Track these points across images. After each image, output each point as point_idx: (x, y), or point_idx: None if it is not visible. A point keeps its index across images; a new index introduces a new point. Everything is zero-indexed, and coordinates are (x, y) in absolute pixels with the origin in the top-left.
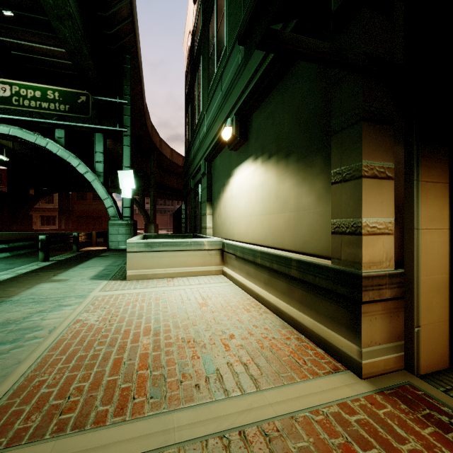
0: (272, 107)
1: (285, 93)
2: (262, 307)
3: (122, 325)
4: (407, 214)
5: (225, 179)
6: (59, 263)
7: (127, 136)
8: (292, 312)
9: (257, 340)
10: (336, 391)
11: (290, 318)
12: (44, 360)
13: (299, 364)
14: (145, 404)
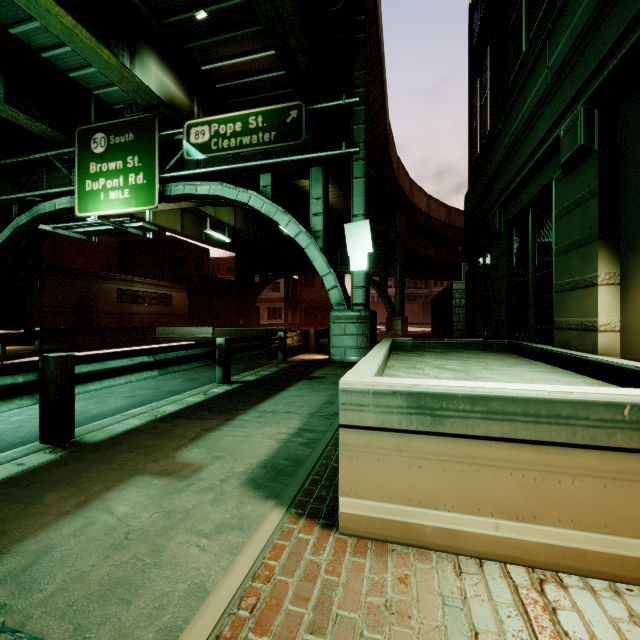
0: None
1: None
2: None
3: None
4: None
5: None
6: (237, 392)
7: (359, 161)
8: None
9: None
10: None
11: None
12: None
13: None
14: None
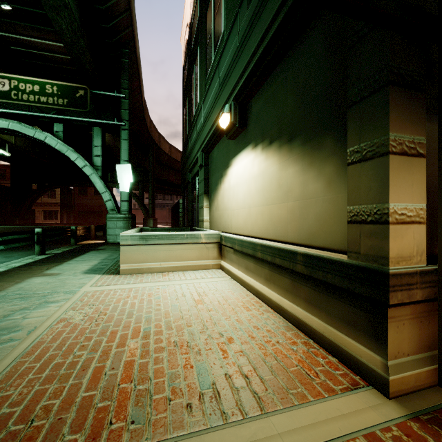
0: (274, 88)
1: (288, 71)
2: (263, 305)
3: (109, 326)
4: (441, 199)
5: (223, 170)
6: (54, 257)
7: (125, 130)
8: (298, 312)
9: (260, 345)
10: (360, 415)
11: (295, 318)
12: (14, 369)
13: (309, 376)
14: (123, 432)
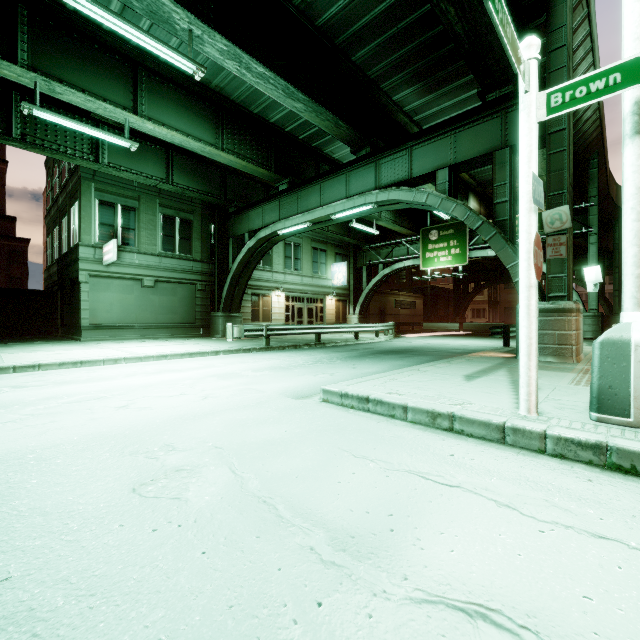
0: None
1: None
2: None
3: None
4: None
5: None
6: None
7: (593, 235)
8: None
9: None
10: None
11: None
12: None
13: None
14: None
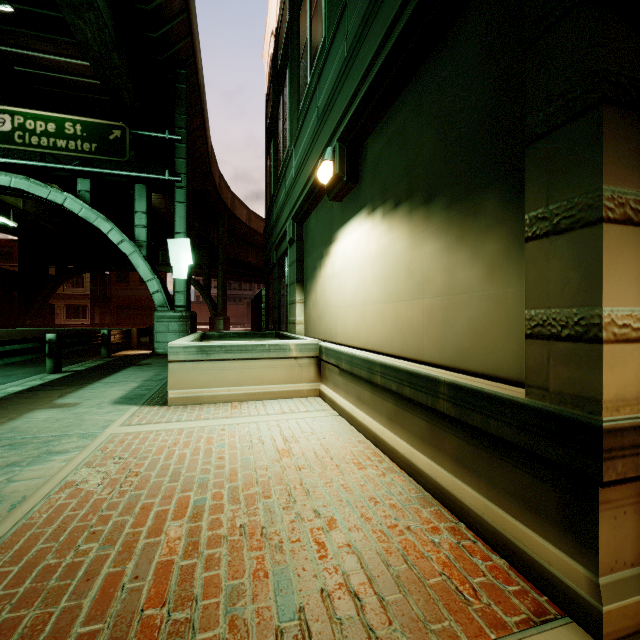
0: (401, 120)
1: (424, 92)
2: (384, 459)
3: (139, 496)
4: None
5: (323, 247)
6: (74, 376)
7: (181, 189)
8: (440, 476)
9: (379, 534)
10: None
11: (436, 486)
12: None
13: (463, 596)
14: None
